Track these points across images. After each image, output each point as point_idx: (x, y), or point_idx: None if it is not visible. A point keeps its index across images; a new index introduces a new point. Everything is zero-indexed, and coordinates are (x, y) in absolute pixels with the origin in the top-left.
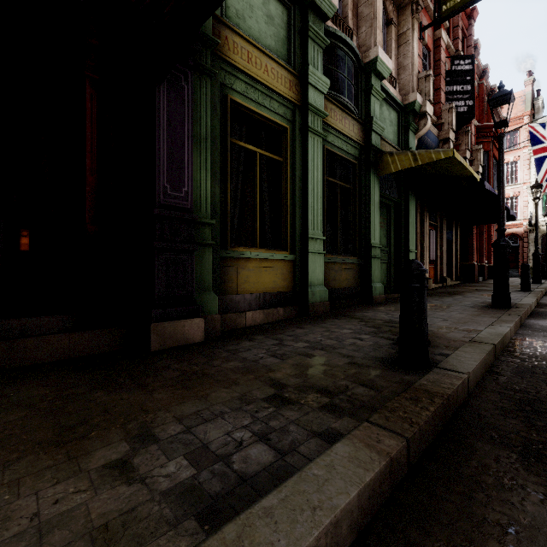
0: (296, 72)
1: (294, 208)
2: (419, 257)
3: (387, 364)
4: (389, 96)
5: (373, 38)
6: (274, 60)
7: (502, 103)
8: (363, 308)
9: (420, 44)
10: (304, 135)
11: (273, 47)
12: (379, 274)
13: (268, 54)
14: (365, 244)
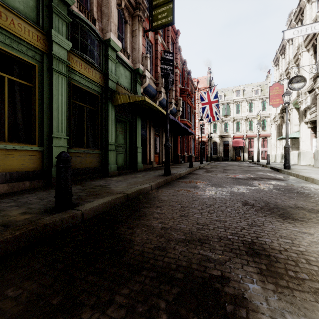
0: (44, 31)
1: (43, 118)
2: (148, 151)
3: (47, 210)
4: (124, 62)
5: (110, 27)
6: (21, 18)
7: (168, 78)
8: (97, 179)
9: (144, 39)
10: (51, 72)
11: (21, 9)
12: (115, 160)
13: (14, 13)
14: (105, 143)
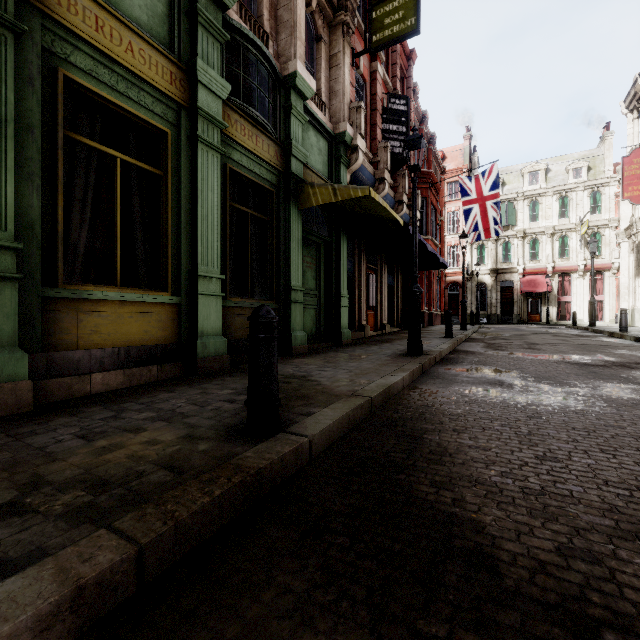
0: (181, 63)
1: (179, 238)
2: (357, 303)
3: (231, 433)
4: (317, 120)
5: (294, 50)
6: (145, 39)
7: (417, 147)
8: None
9: (352, 72)
10: (194, 146)
11: (144, 22)
12: (302, 321)
13: (134, 28)
14: (285, 287)
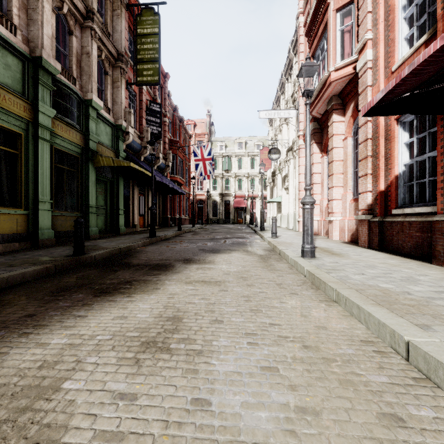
0: (29, 101)
1: (28, 183)
2: (131, 212)
3: (68, 256)
4: (105, 118)
5: (91, 86)
6: (11, 93)
7: (154, 145)
8: None
9: (127, 92)
10: (36, 140)
11: (10, 84)
12: (96, 222)
13: (6, 90)
14: (85, 205)
